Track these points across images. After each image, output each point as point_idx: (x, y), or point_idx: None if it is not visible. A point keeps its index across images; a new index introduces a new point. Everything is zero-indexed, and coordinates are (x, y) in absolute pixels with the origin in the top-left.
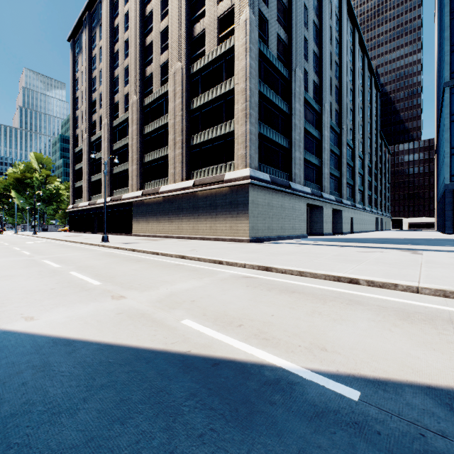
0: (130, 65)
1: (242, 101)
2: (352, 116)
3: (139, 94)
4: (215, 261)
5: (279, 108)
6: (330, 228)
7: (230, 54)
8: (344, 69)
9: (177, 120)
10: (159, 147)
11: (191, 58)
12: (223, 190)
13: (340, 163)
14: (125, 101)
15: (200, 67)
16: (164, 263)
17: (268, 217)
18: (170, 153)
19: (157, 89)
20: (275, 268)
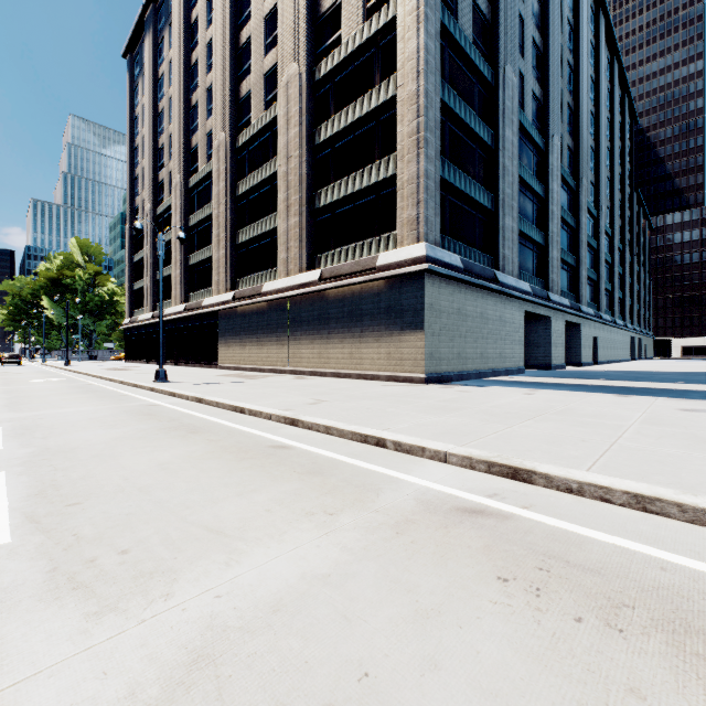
0: (214, 81)
1: (410, 117)
2: (594, 162)
3: (229, 128)
4: (366, 438)
5: (476, 137)
6: (561, 356)
7: (386, 36)
8: (583, 78)
9: (292, 165)
10: (263, 217)
11: (317, 54)
12: (373, 286)
13: (576, 242)
14: (207, 144)
15: (332, 66)
16: (247, 441)
17: (458, 335)
18: (280, 225)
19: (258, 117)
20: (544, 475)
